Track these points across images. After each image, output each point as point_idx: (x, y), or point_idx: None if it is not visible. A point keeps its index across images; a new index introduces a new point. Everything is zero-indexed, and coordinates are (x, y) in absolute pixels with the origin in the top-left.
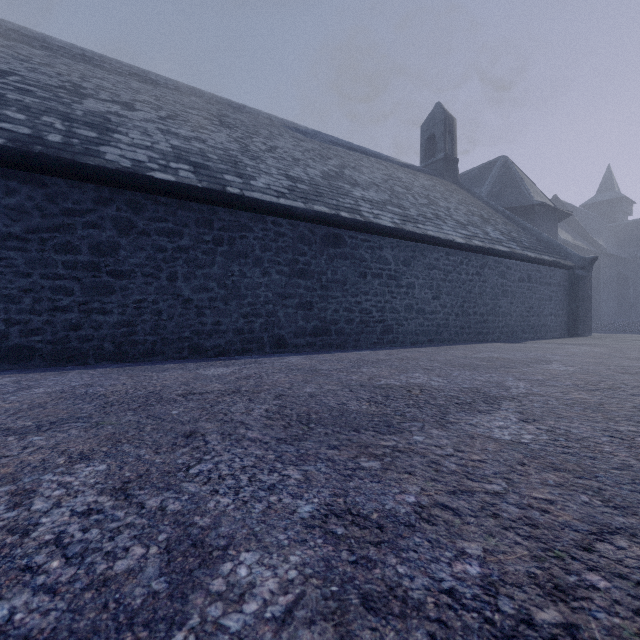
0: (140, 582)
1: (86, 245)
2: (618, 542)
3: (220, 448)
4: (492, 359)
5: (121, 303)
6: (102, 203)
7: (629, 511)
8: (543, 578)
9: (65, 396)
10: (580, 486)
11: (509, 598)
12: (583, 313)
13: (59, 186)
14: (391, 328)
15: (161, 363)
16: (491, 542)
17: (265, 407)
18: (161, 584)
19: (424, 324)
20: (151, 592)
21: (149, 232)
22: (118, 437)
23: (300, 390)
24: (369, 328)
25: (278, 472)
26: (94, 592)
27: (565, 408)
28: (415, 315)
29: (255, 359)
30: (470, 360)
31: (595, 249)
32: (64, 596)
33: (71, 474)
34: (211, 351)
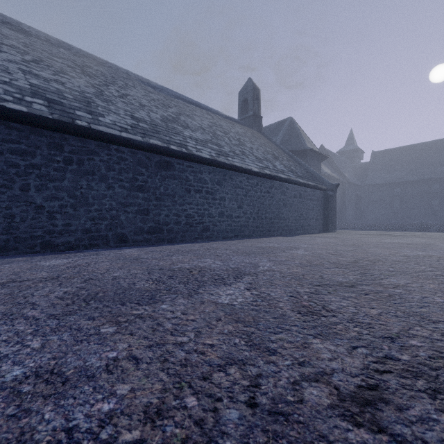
0: None
1: None
2: (230, 370)
3: None
4: (266, 247)
5: None
6: None
7: (257, 347)
8: (154, 405)
9: None
10: (242, 332)
11: (114, 426)
12: (331, 218)
13: None
14: (208, 228)
15: (12, 257)
16: (142, 382)
17: (67, 289)
18: None
19: (232, 225)
20: None
21: (2, 151)
22: None
23: (109, 274)
24: (192, 228)
25: (22, 343)
26: None
27: (280, 279)
28: (226, 219)
29: (98, 252)
30: (252, 249)
31: (343, 179)
32: None
33: None
34: (62, 246)
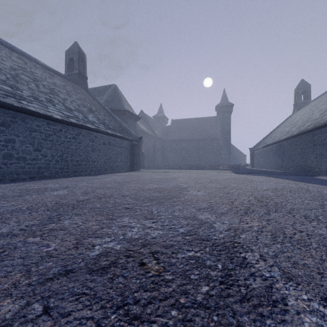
0: None
1: None
2: None
3: None
4: (34, 189)
5: None
6: None
7: None
8: None
9: None
10: None
11: None
12: (136, 161)
13: None
14: None
15: None
16: None
17: None
18: None
19: (25, 167)
20: None
21: None
22: None
23: None
24: None
25: None
26: None
27: None
28: (15, 161)
29: None
30: (11, 192)
31: (154, 135)
32: None
33: None
34: None
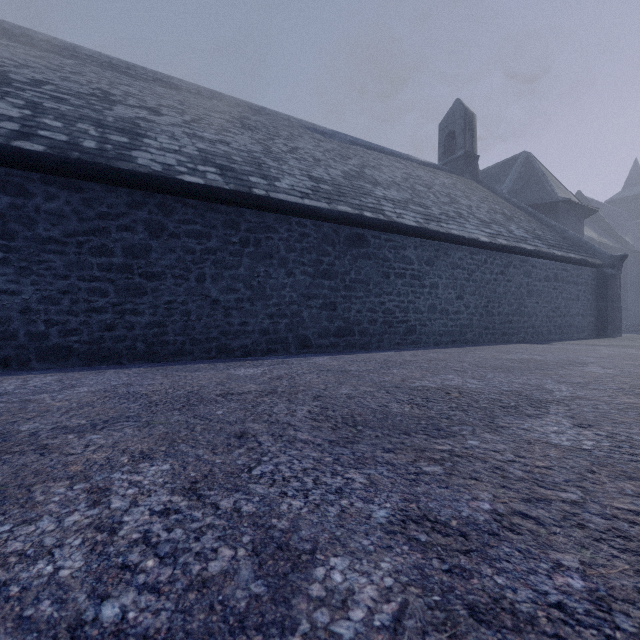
0: (238, 584)
1: (120, 248)
2: None
3: (275, 449)
4: (523, 361)
5: (152, 304)
6: (135, 206)
7: None
8: None
9: (109, 395)
10: None
11: (625, 615)
12: (612, 313)
13: (95, 191)
14: (414, 329)
15: (191, 363)
16: (586, 554)
17: (307, 408)
18: (260, 587)
19: (447, 324)
20: (252, 595)
21: (179, 234)
22: (172, 437)
23: (336, 391)
24: (392, 328)
25: (341, 475)
26: (197, 593)
27: (618, 413)
28: (438, 315)
29: (281, 359)
30: (501, 362)
31: (622, 246)
32: (169, 596)
33: (138, 473)
34: (238, 351)
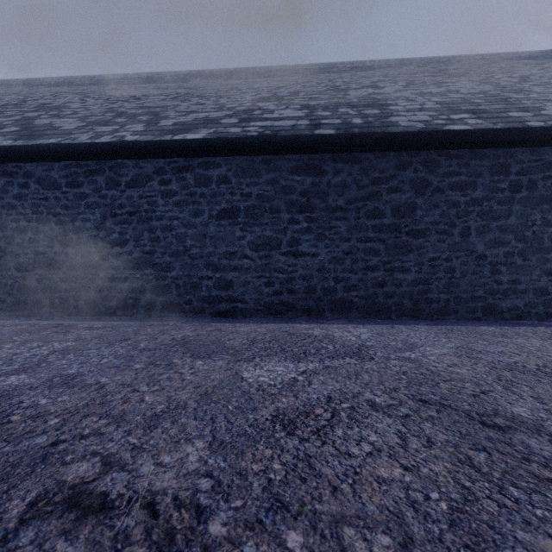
0: None
1: (389, 209)
2: None
3: None
4: None
5: (417, 261)
6: (401, 167)
7: None
8: None
9: (492, 365)
10: None
11: None
12: None
13: (369, 159)
14: None
15: (465, 324)
16: None
17: None
18: None
19: None
20: None
21: (442, 188)
22: None
23: None
24: None
25: None
26: None
27: None
28: None
29: None
30: None
31: None
32: None
33: None
34: (507, 313)
